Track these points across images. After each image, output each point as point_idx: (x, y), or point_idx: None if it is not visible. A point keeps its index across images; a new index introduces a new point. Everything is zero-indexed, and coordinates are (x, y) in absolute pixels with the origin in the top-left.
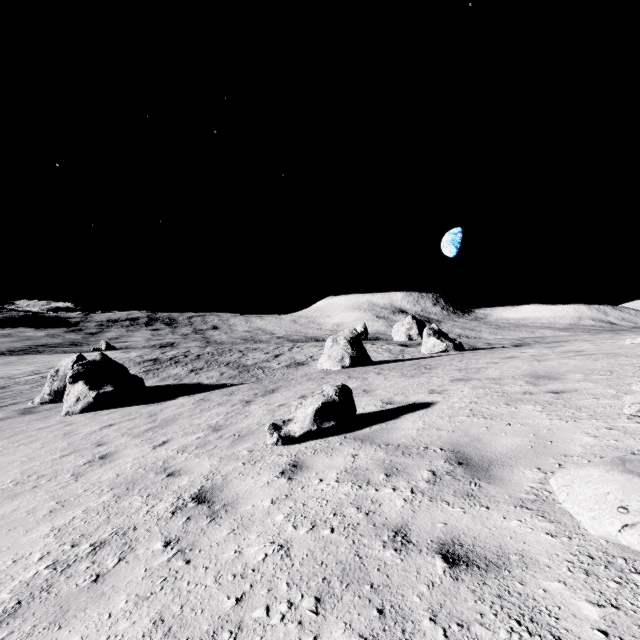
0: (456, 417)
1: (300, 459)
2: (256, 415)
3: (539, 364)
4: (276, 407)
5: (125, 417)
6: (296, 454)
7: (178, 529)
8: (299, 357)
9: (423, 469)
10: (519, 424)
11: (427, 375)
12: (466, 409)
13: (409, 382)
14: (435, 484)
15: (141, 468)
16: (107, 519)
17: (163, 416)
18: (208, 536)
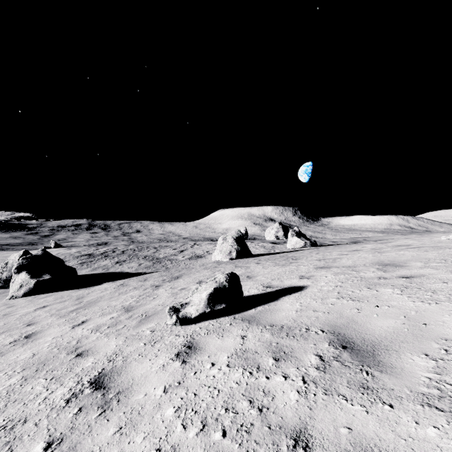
0: (327, 299)
1: (195, 340)
2: (162, 297)
3: (381, 255)
4: (178, 290)
5: (57, 300)
6: (191, 334)
7: (66, 424)
8: (198, 252)
9: (310, 353)
10: (386, 306)
11: (295, 264)
12: (334, 292)
13: (282, 270)
14: (325, 372)
15: (56, 347)
16: (4, 407)
17: (88, 299)
18: (93, 436)
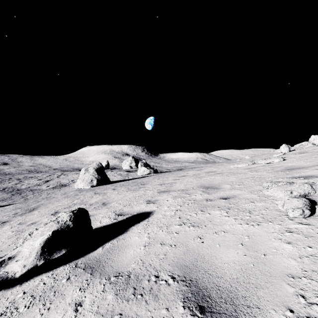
0: (172, 226)
1: None
2: (1, 238)
3: (201, 179)
4: (27, 226)
5: None
6: (3, 312)
7: None
8: (64, 181)
9: None
10: (222, 231)
11: (143, 189)
12: (176, 217)
13: (133, 195)
14: None
15: None
16: None
17: None
18: None
